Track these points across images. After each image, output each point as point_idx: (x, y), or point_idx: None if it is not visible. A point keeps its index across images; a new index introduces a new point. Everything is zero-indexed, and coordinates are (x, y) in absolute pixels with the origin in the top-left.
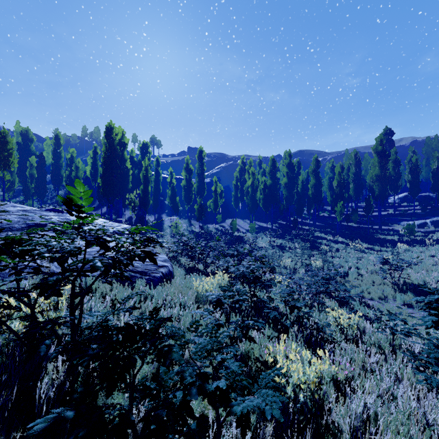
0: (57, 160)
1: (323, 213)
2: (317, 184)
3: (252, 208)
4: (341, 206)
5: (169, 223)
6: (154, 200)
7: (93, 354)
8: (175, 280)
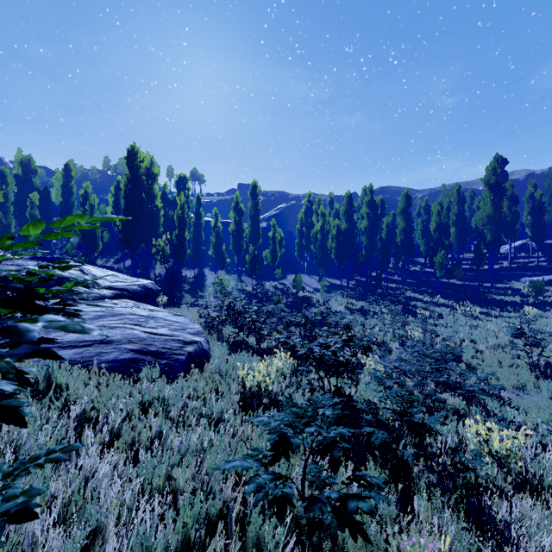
0: (68, 198)
1: (414, 267)
2: (407, 228)
3: (322, 259)
4: (442, 257)
5: (212, 279)
6: (194, 250)
7: None
8: (210, 364)
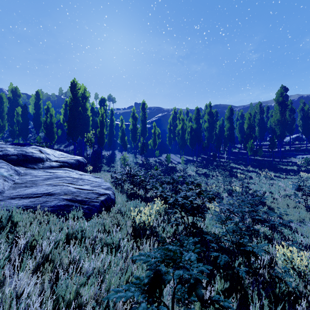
0: (38, 110)
1: (234, 150)
2: (231, 127)
3: (182, 145)
4: (251, 144)
5: (120, 157)
6: (109, 140)
7: None
8: (115, 208)
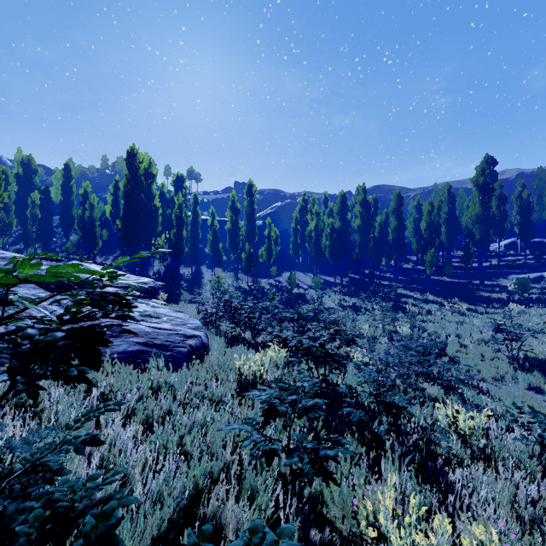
0: (68, 197)
1: (406, 265)
2: (399, 226)
3: (316, 257)
4: (432, 255)
5: (209, 277)
6: (191, 248)
7: None
8: (209, 356)
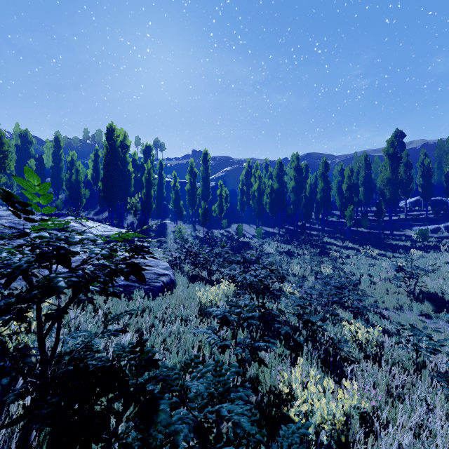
0: (57, 163)
1: (331, 218)
2: (325, 187)
3: (259, 212)
4: (351, 211)
5: (172, 228)
6: (157, 204)
7: (46, 414)
8: (177, 289)
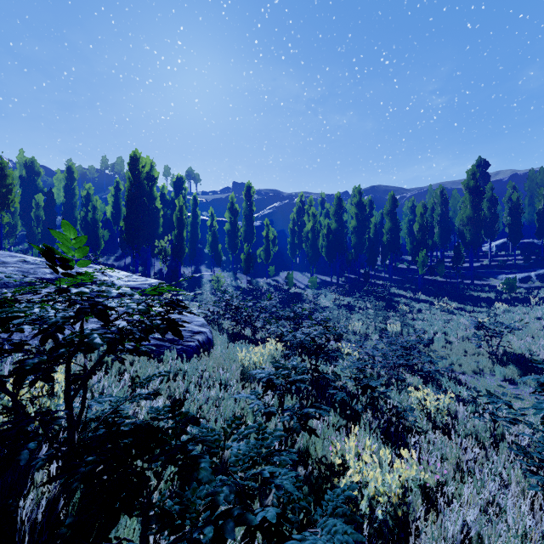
0: (70, 199)
1: (401, 264)
2: (393, 228)
3: (313, 258)
4: (423, 256)
5: (209, 276)
6: (191, 248)
7: (86, 472)
8: (215, 350)
